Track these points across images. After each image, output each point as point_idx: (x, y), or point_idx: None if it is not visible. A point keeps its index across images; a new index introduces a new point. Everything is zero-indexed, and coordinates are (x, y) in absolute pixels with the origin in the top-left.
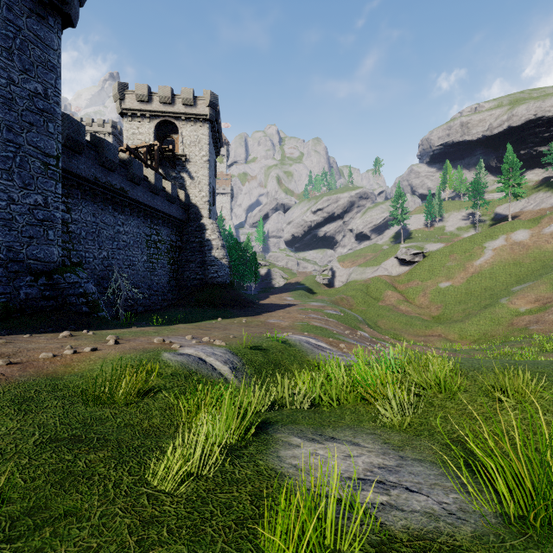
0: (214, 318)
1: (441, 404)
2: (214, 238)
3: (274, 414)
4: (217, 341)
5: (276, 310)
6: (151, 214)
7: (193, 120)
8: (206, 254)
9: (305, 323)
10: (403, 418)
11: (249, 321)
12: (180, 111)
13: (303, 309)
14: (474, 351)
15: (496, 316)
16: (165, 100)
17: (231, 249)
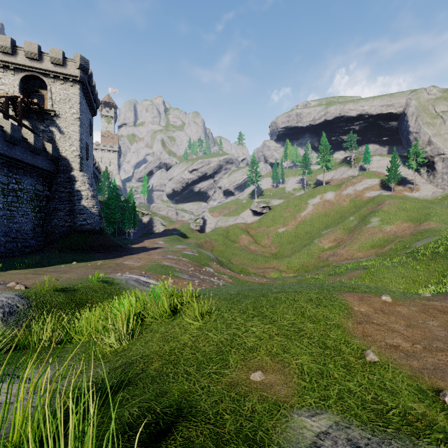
0: (70, 262)
1: (157, 330)
2: (84, 189)
3: (3, 356)
4: (17, 286)
5: (140, 253)
6: (9, 163)
7: (62, 79)
8: (75, 203)
9: (156, 263)
10: (121, 346)
11: (104, 264)
12: (48, 69)
13: (165, 251)
14: (289, 278)
15: (311, 252)
16: (31, 56)
17: (109, 199)
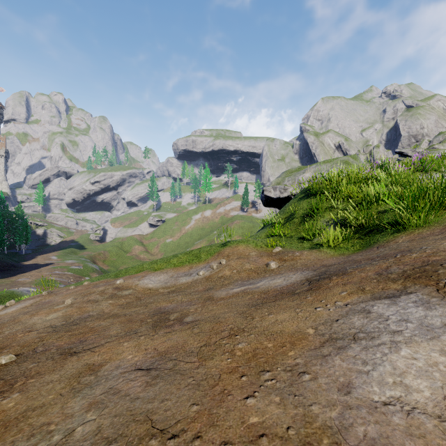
0: None
1: None
2: None
3: None
4: None
5: (32, 270)
6: None
7: None
8: None
9: (44, 278)
10: None
11: (2, 282)
12: None
13: (54, 268)
14: None
15: None
16: None
17: None
